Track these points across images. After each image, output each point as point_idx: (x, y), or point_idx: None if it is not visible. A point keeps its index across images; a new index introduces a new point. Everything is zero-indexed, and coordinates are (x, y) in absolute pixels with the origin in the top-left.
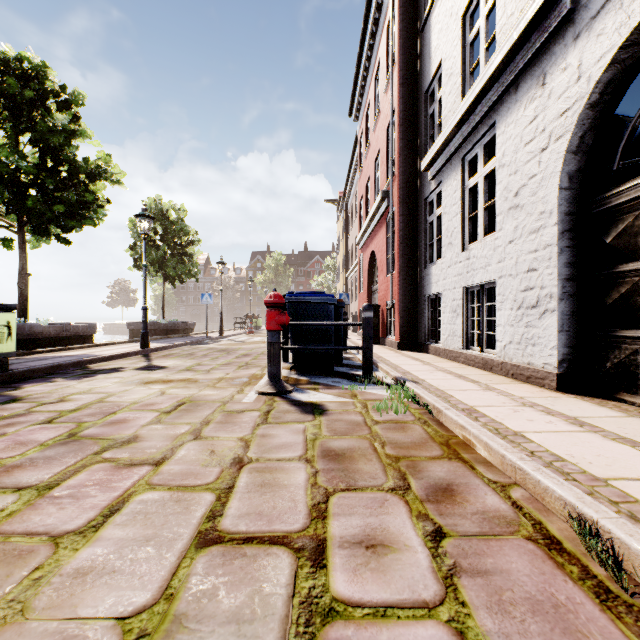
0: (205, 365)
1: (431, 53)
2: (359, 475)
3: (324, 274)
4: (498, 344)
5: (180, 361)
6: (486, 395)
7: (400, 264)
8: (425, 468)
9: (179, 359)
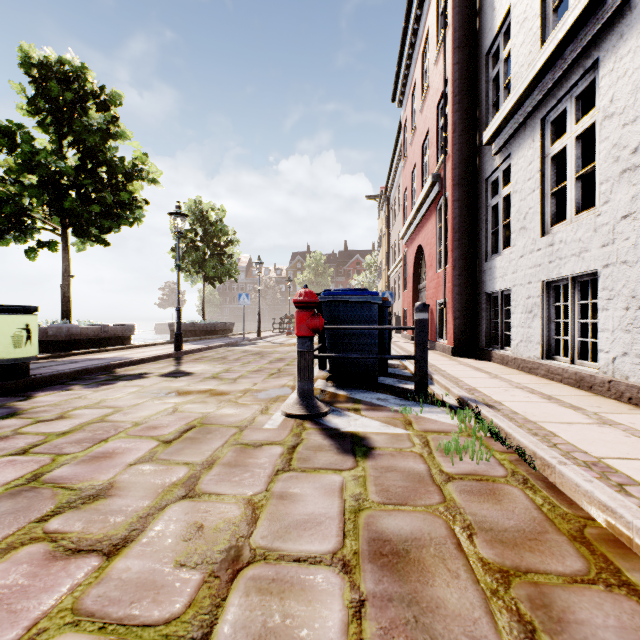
0: (234, 372)
1: (495, 3)
2: (442, 623)
3: (364, 273)
4: (602, 355)
5: (209, 366)
6: (608, 435)
7: (455, 257)
8: (569, 612)
9: (209, 363)
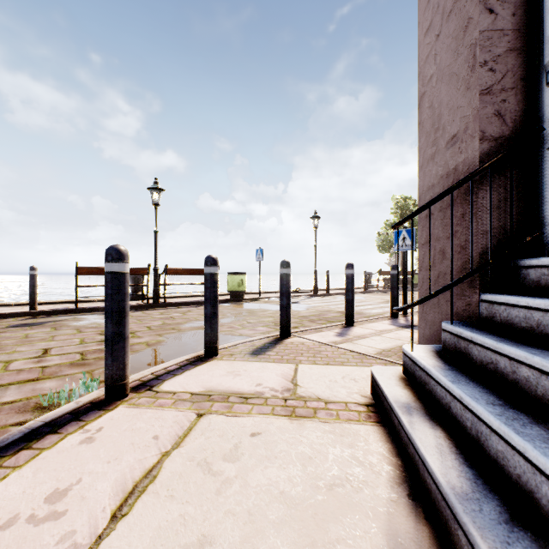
0: None
1: None
2: None
3: None
4: None
5: None
6: None
7: None
8: None
9: None
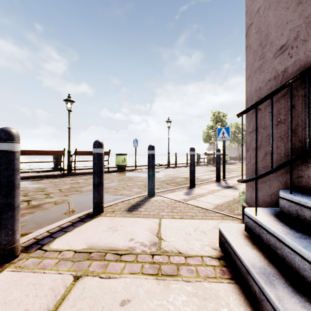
0: None
1: None
2: None
3: None
4: None
5: None
6: None
7: None
8: None
9: None
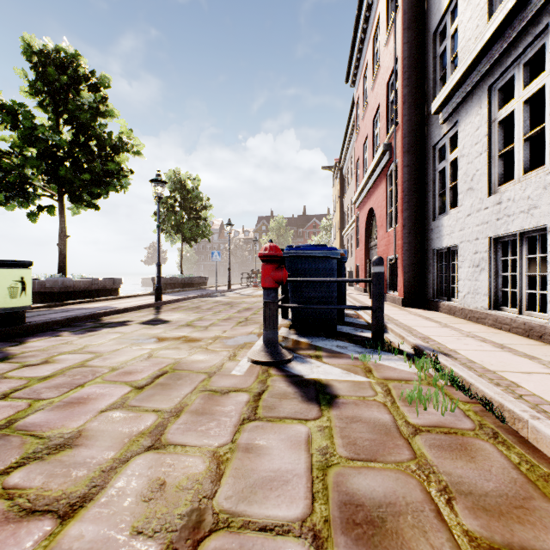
0: (206, 320)
1: None
2: None
3: (321, 234)
4: None
5: (184, 315)
6: None
7: (404, 217)
8: None
9: (184, 312)
